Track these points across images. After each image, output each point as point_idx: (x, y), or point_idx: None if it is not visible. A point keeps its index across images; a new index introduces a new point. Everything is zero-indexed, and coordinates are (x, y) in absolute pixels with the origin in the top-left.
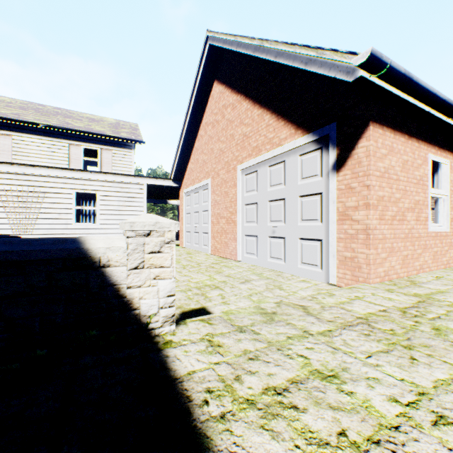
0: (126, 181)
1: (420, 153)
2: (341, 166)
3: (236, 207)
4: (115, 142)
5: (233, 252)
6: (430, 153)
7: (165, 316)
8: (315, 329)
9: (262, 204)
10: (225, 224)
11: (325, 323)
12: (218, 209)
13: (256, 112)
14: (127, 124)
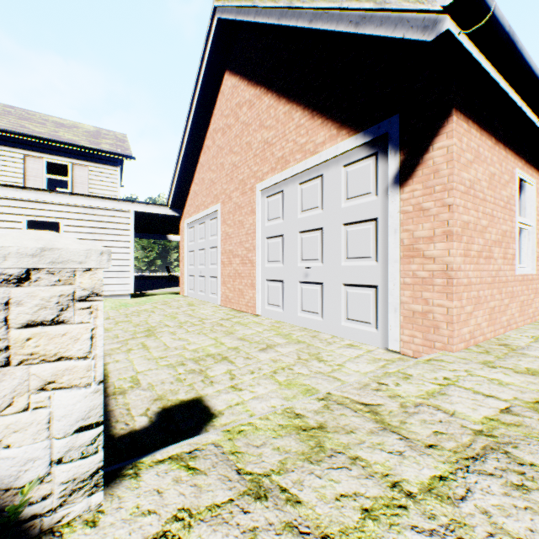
0: (104, 206)
1: (507, 166)
2: (407, 178)
3: (254, 242)
4: (93, 156)
5: (251, 303)
6: (517, 167)
7: (75, 477)
8: (412, 476)
9: (290, 236)
10: (239, 265)
11: (426, 455)
12: (230, 245)
13: (282, 110)
14: (112, 133)
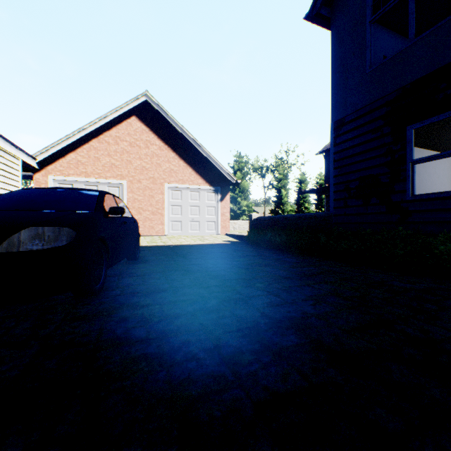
0: (11, 152)
1: None
2: (222, 200)
3: (163, 206)
4: None
5: (161, 231)
6: None
7: None
8: None
9: (185, 207)
10: (150, 215)
11: None
12: (140, 205)
13: (182, 164)
14: None
